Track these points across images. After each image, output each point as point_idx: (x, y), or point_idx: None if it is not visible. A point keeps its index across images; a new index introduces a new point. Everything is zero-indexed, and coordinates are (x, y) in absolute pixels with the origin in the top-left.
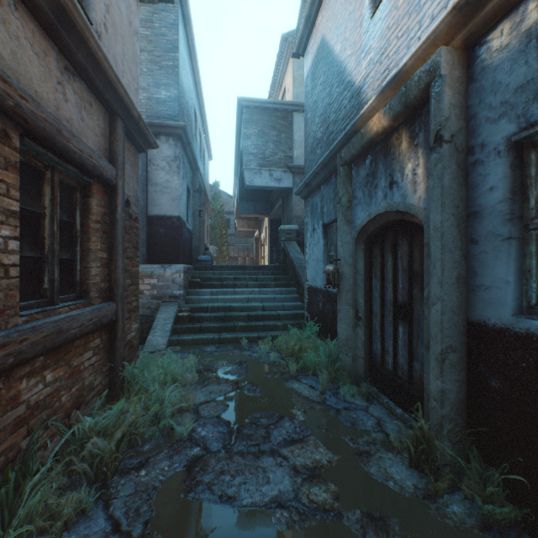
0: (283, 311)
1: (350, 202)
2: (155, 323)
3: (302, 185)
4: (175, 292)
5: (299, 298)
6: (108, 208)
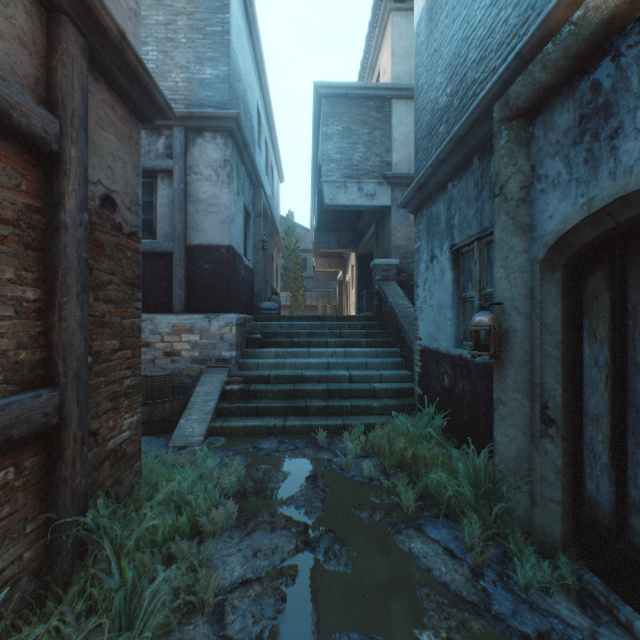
0: (380, 383)
1: (527, 189)
2: (193, 399)
3: (412, 188)
4: (224, 354)
5: (404, 364)
6: (45, 201)
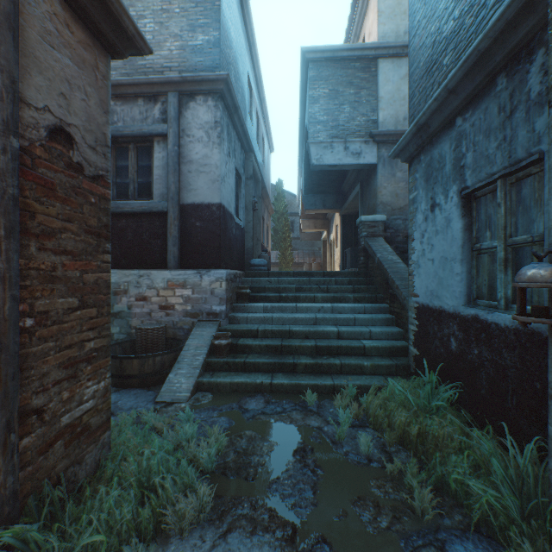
0: (370, 341)
1: None
2: (183, 353)
3: (408, 132)
4: (214, 308)
5: (394, 321)
6: None
